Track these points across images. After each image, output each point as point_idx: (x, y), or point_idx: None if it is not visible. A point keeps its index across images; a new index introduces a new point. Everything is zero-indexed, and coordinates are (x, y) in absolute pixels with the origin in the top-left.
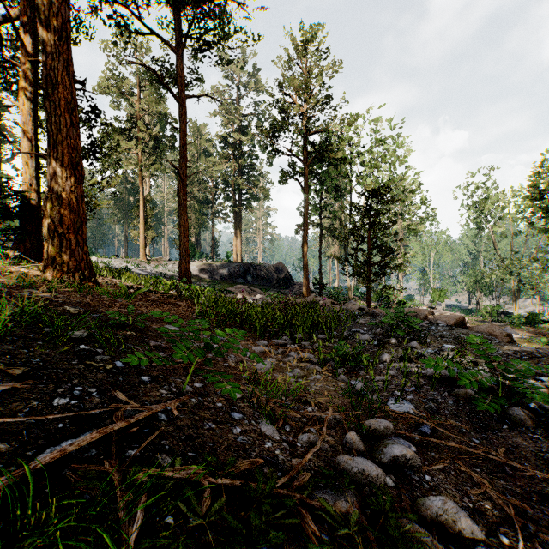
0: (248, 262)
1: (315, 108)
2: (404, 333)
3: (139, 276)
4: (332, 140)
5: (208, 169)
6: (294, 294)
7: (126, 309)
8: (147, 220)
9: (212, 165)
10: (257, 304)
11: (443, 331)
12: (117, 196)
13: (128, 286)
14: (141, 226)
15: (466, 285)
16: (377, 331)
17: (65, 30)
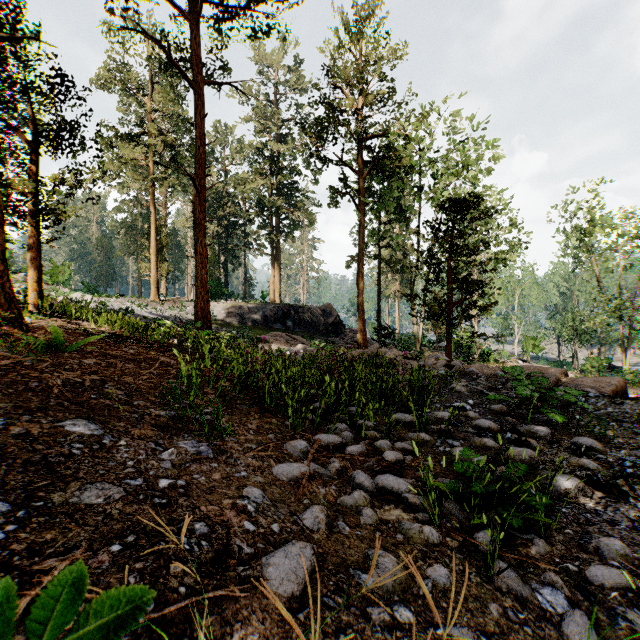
0: (288, 304)
1: (373, 102)
2: (562, 418)
3: (144, 320)
4: (396, 142)
5: (239, 187)
6: (346, 343)
7: (5, 378)
8: (162, 251)
9: (243, 183)
10: (297, 357)
11: (605, 407)
12: (129, 223)
13: (91, 332)
14: (153, 258)
15: (555, 332)
16: (497, 408)
17: None
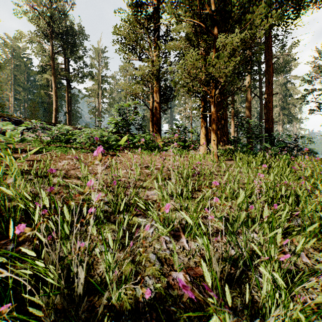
0: None
1: None
2: None
3: None
4: None
5: None
6: None
7: None
8: None
9: None
10: None
11: None
12: None
13: None
14: None
15: None
16: None
17: (250, 111)
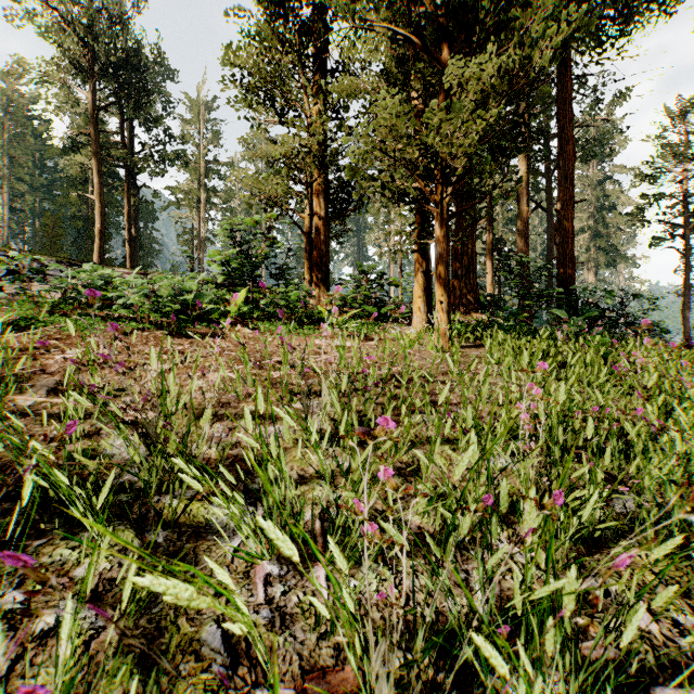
0: None
1: None
2: None
3: None
4: None
5: None
6: None
7: None
8: None
9: None
10: None
11: None
12: None
13: None
14: None
15: None
16: None
17: (527, 240)
